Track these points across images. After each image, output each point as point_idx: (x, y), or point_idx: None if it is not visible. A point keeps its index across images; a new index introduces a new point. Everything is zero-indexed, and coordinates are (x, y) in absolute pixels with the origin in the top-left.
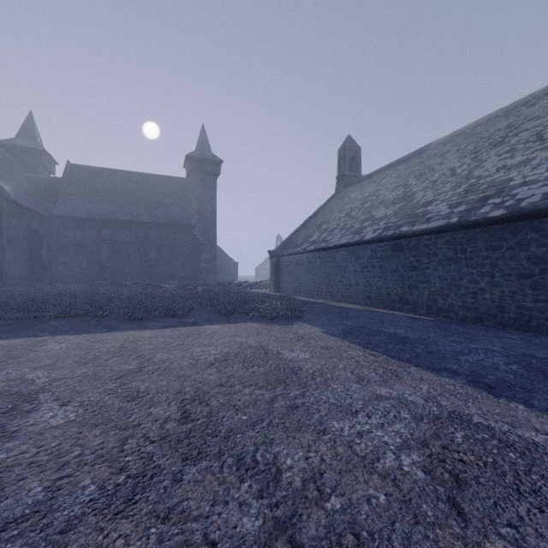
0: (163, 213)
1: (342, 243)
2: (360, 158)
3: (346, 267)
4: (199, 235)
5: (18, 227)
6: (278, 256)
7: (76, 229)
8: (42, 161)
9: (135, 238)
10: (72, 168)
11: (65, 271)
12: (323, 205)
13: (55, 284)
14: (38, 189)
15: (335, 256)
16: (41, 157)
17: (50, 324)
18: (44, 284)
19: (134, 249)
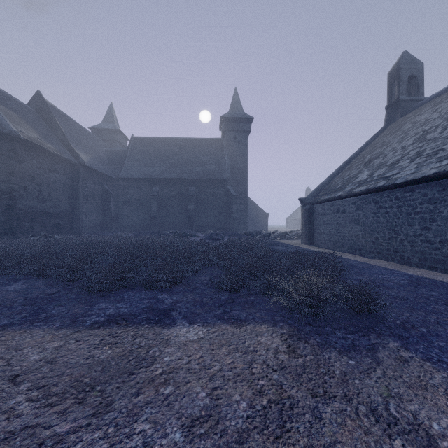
0: (201, 170)
1: (425, 175)
2: (422, 77)
3: (433, 213)
4: (231, 188)
5: (92, 187)
6: (311, 203)
7: (135, 188)
8: (117, 138)
9: (178, 193)
10: (135, 140)
11: (127, 222)
12: (368, 142)
13: (116, 232)
14: (112, 159)
15: (407, 197)
16: (116, 135)
17: (3, 289)
18: (109, 232)
19: (177, 203)
